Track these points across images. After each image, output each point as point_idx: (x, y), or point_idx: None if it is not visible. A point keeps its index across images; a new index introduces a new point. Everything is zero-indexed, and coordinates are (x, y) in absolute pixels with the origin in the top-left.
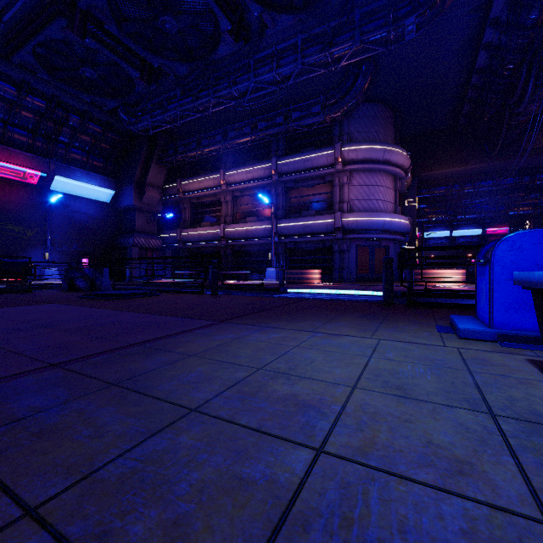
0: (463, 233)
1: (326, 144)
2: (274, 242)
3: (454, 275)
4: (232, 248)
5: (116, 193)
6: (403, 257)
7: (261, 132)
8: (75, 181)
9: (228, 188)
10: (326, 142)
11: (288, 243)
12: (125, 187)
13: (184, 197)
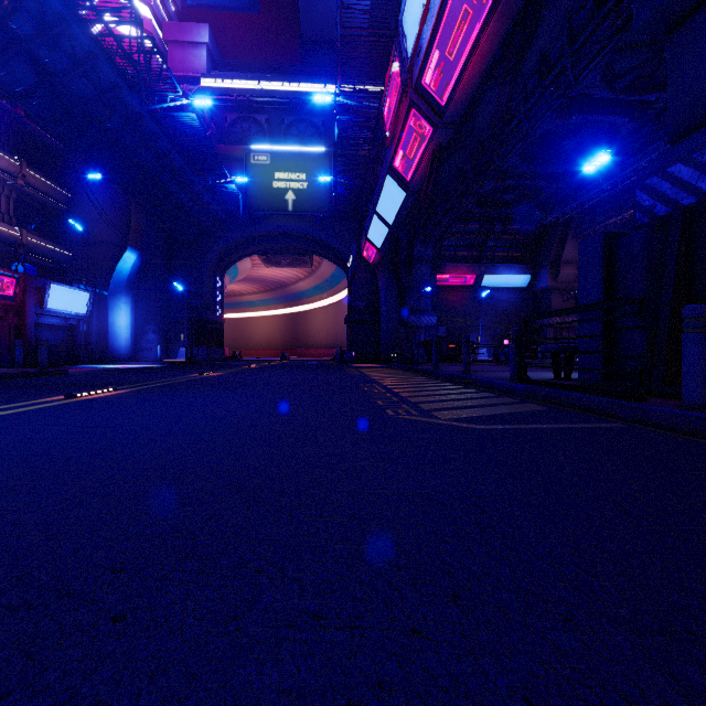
0: None
1: None
2: None
3: None
4: None
5: (532, 276)
6: None
7: None
8: (498, 275)
9: None
10: None
11: None
12: (540, 270)
13: None
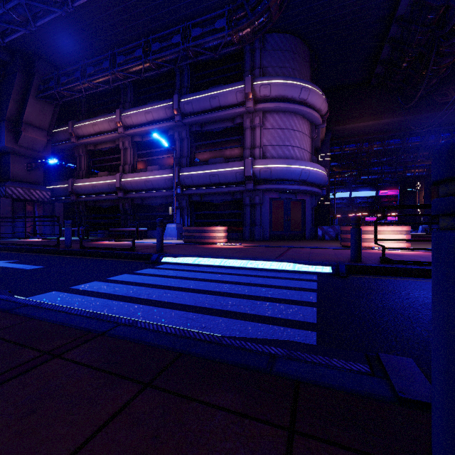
0: (360, 194)
1: (236, 82)
2: (176, 193)
3: (396, 233)
4: (131, 201)
5: None
6: (316, 213)
7: (155, 55)
8: None
9: (126, 132)
10: (236, 80)
11: (194, 196)
12: None
13: (78, 142)
